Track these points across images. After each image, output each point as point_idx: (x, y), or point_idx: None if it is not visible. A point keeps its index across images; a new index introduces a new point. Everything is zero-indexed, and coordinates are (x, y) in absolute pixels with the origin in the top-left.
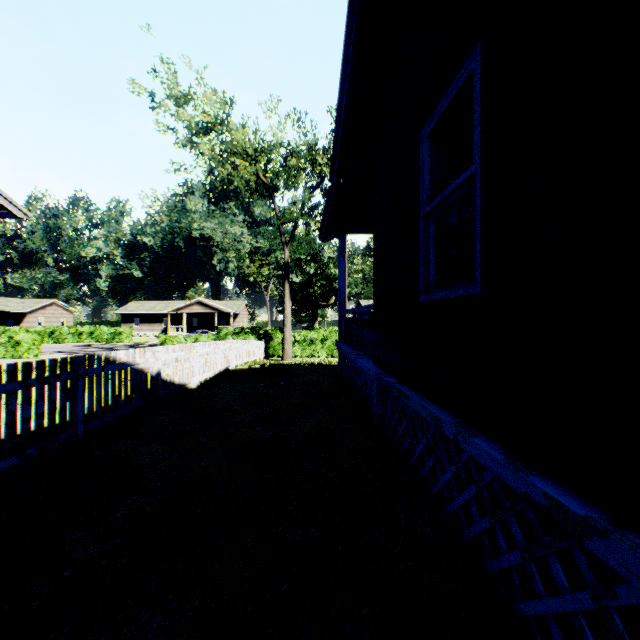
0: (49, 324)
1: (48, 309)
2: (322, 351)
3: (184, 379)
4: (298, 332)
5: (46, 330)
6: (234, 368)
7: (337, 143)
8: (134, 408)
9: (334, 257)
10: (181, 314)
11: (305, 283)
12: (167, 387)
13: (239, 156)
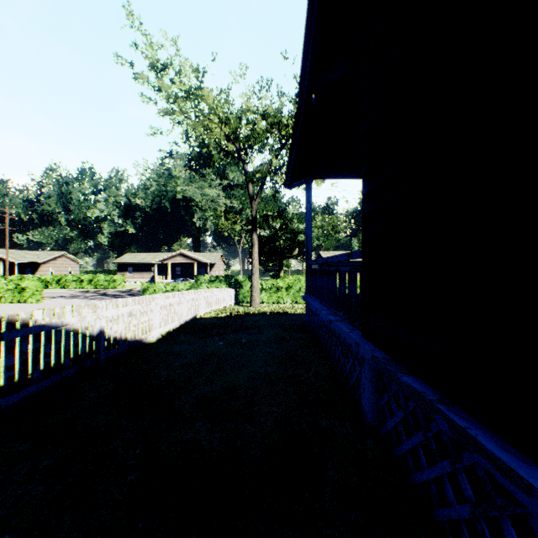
0: (59, 272)
1: (58, 260)
2: (287, 298)
3: (140, 334)
4: (265, 280)
5: (54, 278)
6: (202, 316)
7: (310, 32)
8: (60, 379)
9: (297, 213)
10: (166, 264)
11: (272, 237)
12: (115, 346)
13: (212, 122)
